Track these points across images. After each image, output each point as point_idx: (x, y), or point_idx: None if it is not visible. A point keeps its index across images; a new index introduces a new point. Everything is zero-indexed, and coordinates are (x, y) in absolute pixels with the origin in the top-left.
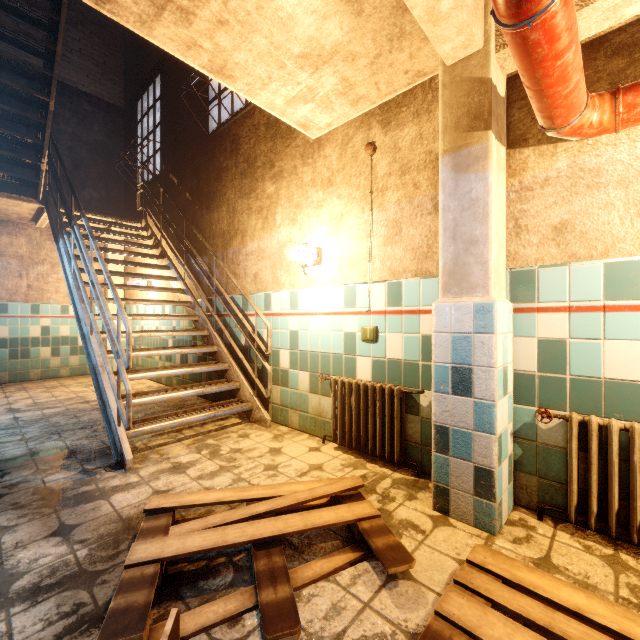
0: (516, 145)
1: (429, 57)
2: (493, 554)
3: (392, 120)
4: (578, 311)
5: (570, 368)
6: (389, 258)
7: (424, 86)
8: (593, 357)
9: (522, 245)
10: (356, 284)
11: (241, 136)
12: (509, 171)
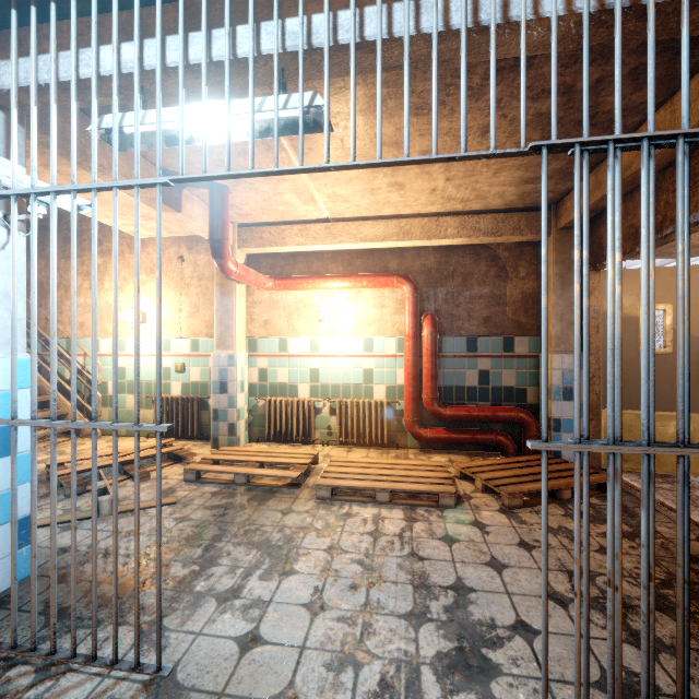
0: None
1: None
2: (228, 447)
3: (194, 248)
4: (271, 357)
5: (269, 380)
6: (192, 325)
7: None
8: (276, 375)
9: (253, 327)
10: (171, 338)
11: None
12: (248, 293)
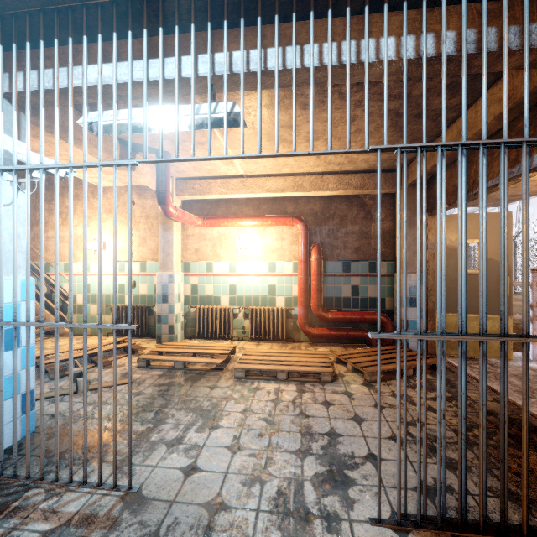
0: None
1: None
2: (169, 342)
3: (142, 194)
4: (200, 276)
5: (199, 293)
6: (141, 252)
7: None
8: (204, 289)
9: (187, 254)
10: (125, 262)
11: None
12: (183, 229)
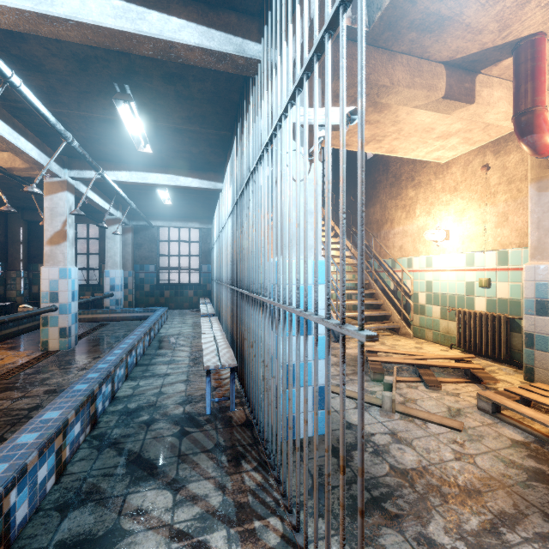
0: None
1: None
2: (547, 386)
3: (501, 150)
4: None
5: None
6: (499, 236)
7: None
8: None
9: None
10: (474, 252)
11: (390, 161)
12: None
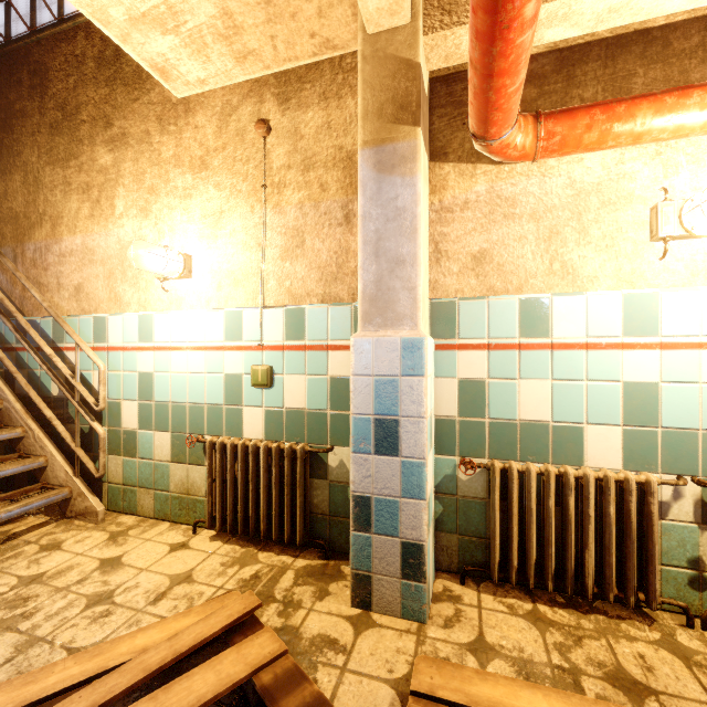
0: (436, 158)
1: (342, 23)
2: (439, 667)
3: (292, 97)
4: (496, 349)
5: (489, 411)
6: (288, 276)
7: (333, 63)
8: (510, 398)
9: (442, 273)
10: (243, 308)
11: (51, 67)
12: (429, 186)
